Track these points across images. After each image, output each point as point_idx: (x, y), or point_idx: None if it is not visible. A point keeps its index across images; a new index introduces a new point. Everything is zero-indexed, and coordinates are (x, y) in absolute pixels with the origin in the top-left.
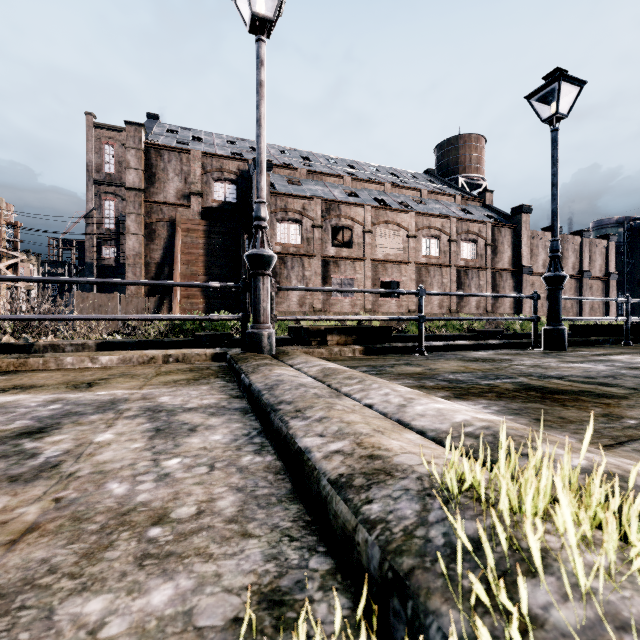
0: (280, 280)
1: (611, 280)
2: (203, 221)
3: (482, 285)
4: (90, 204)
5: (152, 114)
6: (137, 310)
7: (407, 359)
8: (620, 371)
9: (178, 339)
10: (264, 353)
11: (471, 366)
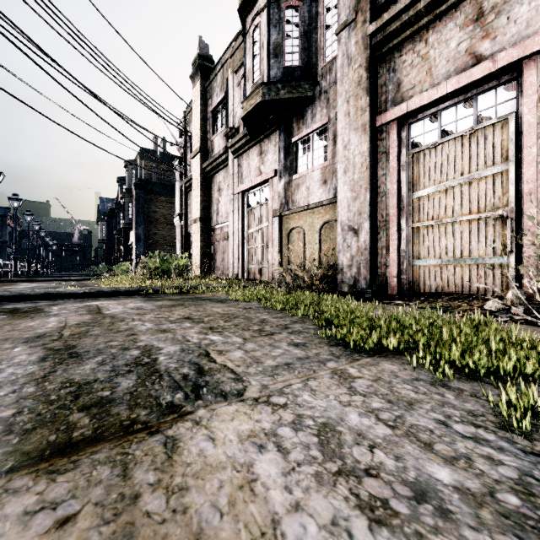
0: None
1: None
2: None
3: None
4: None
5: None
6: None
7: None
8: None
9: None
10: None
11: None
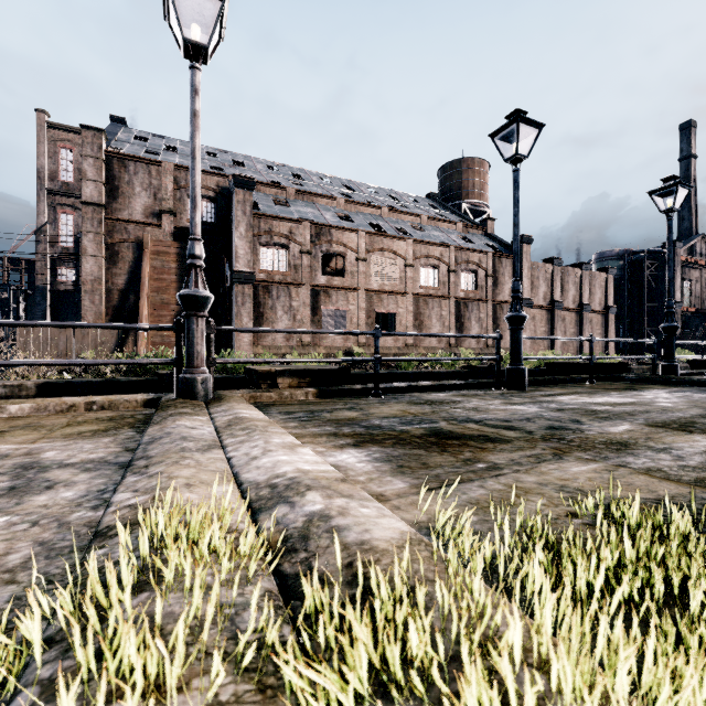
0: (264, 311)
1: (610, 314)
2: (176, 243)
3: (482, 318)
4: (42, 217)
5: (117, 117)
6: (95, 344)
7: (357, 402)
8: (544, 413)
9: (138, 378)
10: (197, 399)
11: (411, 410)
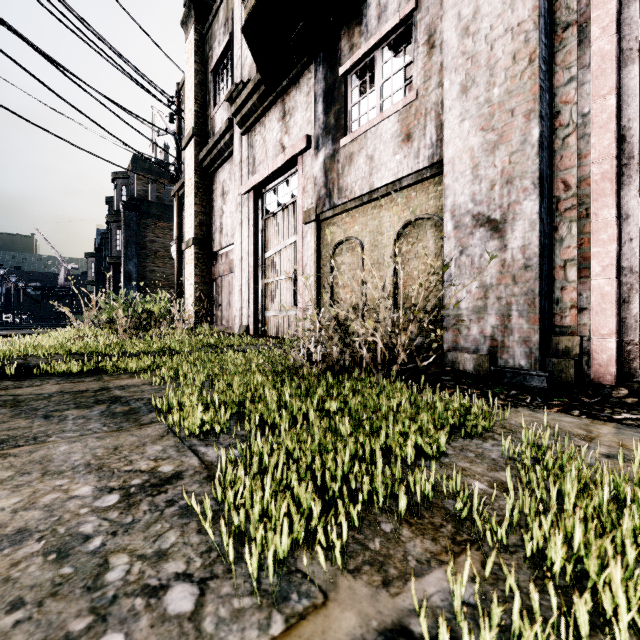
0: None
1: None
2: None
3: None
4: None
5: None
6: None
7: None
8: None
9: None
10: None
11: None
